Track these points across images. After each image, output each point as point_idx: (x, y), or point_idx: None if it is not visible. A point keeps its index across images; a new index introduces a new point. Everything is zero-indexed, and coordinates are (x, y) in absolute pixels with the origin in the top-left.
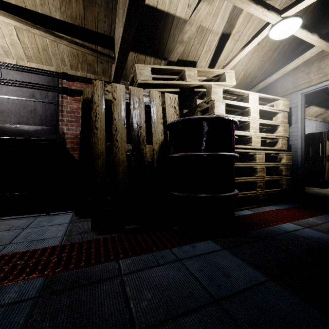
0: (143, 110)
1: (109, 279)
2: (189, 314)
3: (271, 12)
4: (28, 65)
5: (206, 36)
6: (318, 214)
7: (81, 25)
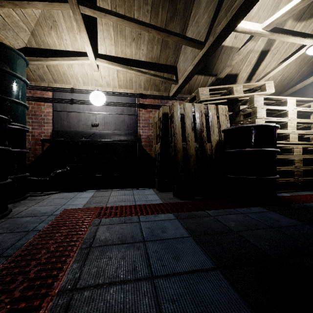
0: (204, 119)
1: (206, 216)
2: (259, 229)
3: (307, 39)
4: (118, 91)
5: (248, 55)
6: None
7: (156, 62)
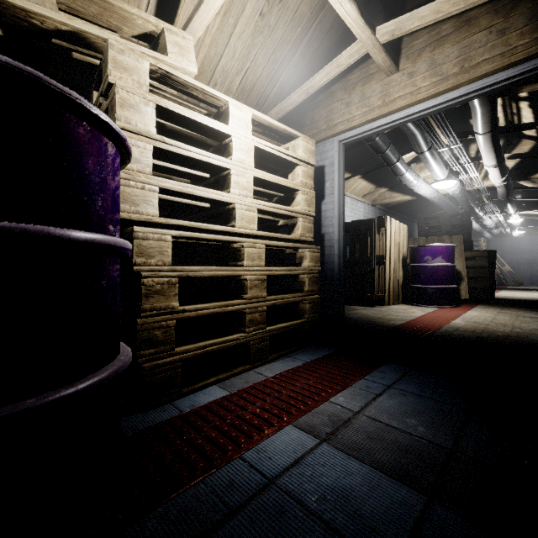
0: None
1: None
2: None
3: None
4: None
5: None
6: (358, 376)
7: None
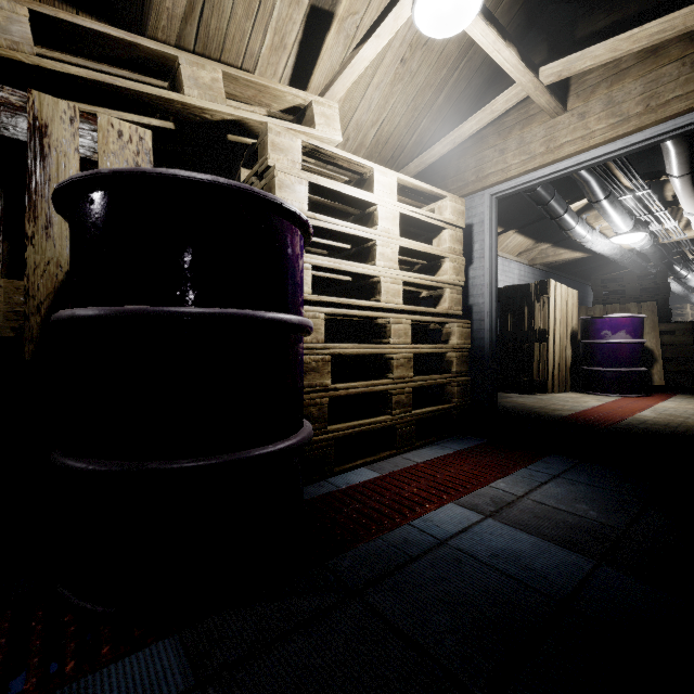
0: None
1: None
2: None
3: None
4: None
5: None
6: (519, 465)
7: None
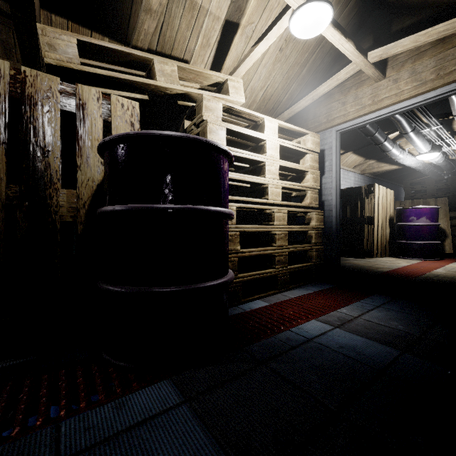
0: (56, 119)
1: None
2: None
3: None
4: None
5: (200, 18)
6: (354, 300)
7: None
